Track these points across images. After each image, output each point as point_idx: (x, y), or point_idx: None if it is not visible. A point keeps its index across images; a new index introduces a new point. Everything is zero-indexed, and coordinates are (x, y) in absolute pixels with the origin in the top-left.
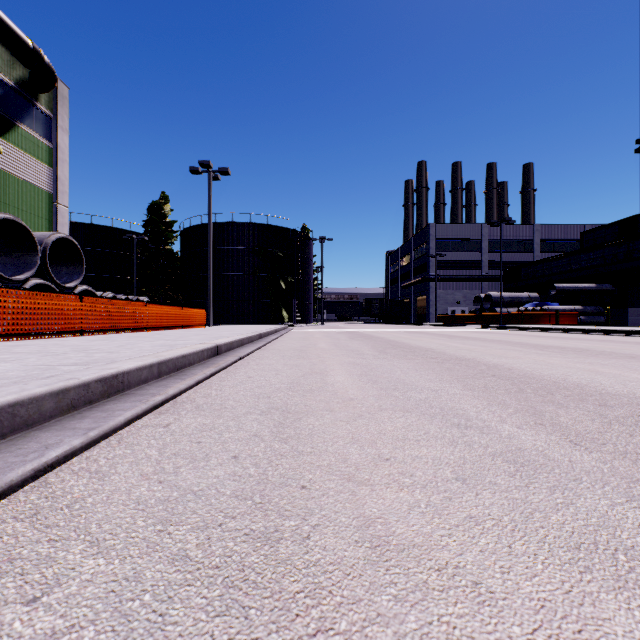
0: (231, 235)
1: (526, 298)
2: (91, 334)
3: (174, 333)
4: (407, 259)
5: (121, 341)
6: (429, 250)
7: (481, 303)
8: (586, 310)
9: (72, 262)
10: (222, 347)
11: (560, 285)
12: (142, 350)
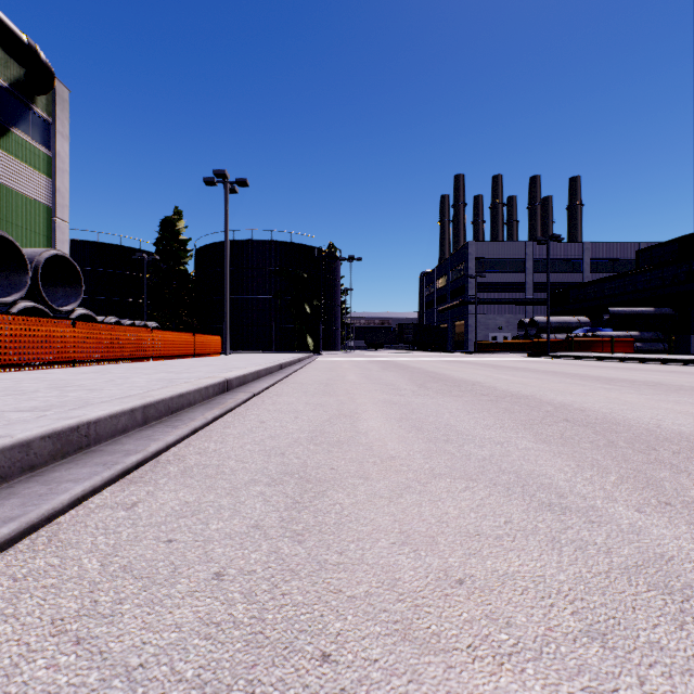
0: (251, 254)
1: (576, 323)
2: (86, 365)
3: (182, 363)
4: (444, 280)
5: (115, 374)
6: (468, 270)
7: (526, 329)
8: (643, 336)
9: (69, 283)
10: (233, 381)
11: (614, 309)
12: (132, 387)
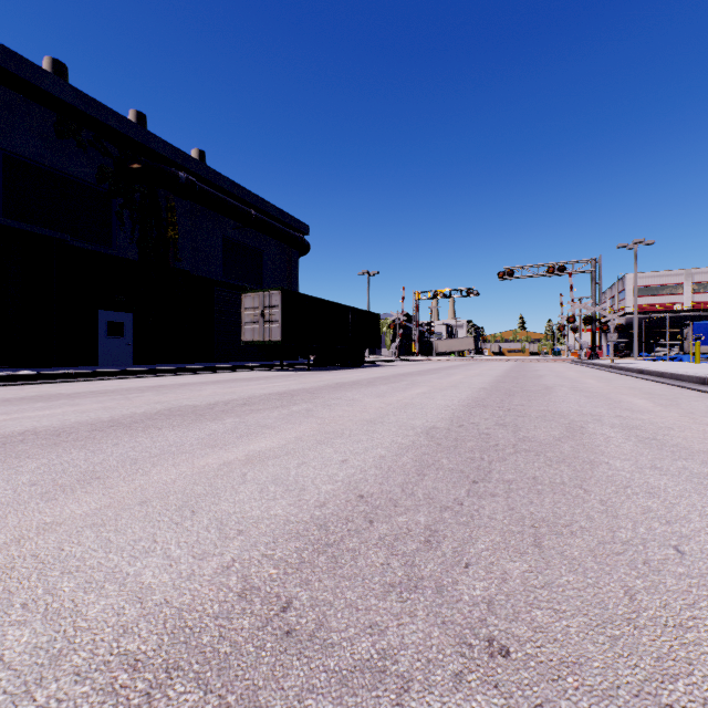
0: None
1: None
2: None
3: None
4: None
5: None
6: None
7: None
8: None
9: None
10: None
11: None
12: None
